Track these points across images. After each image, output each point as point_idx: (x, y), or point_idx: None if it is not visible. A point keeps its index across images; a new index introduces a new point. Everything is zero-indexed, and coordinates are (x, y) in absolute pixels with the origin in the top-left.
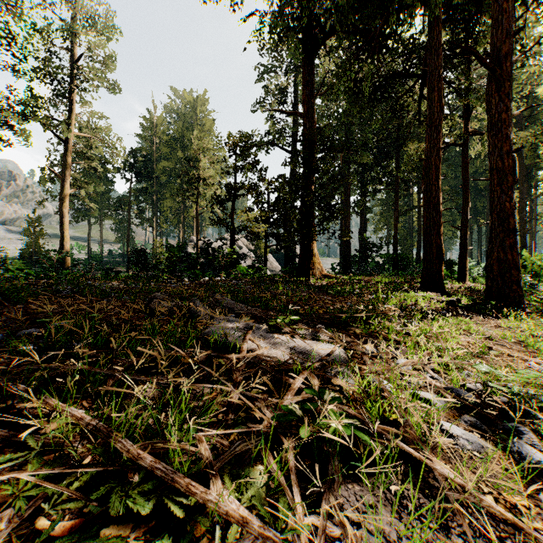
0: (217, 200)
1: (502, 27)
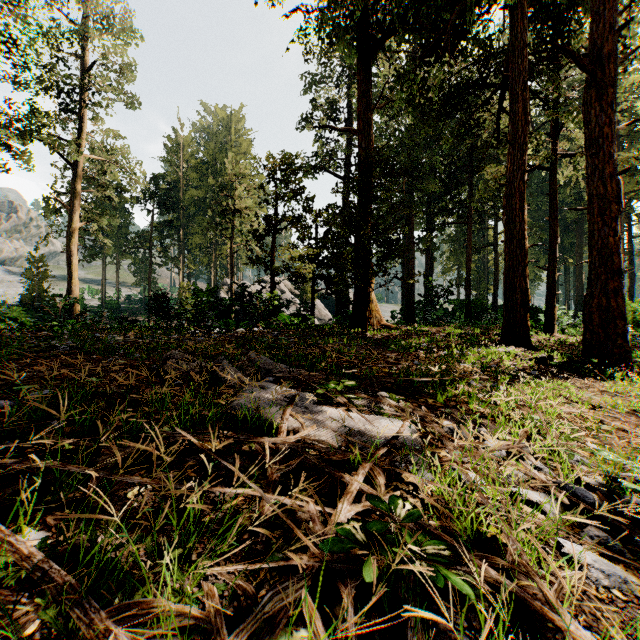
0: (255, 235)
1: (604, 21)
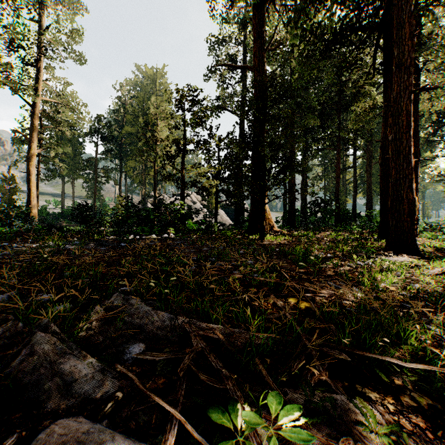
0: (168, 156)
1: None
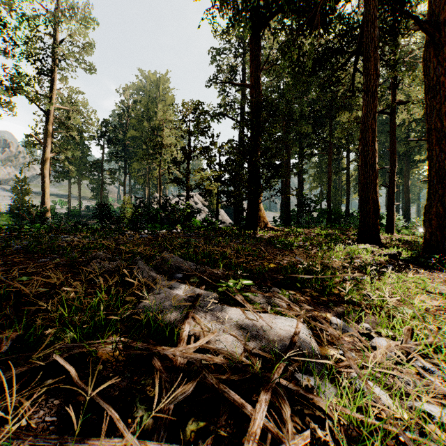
0: (175, 162)
1: None
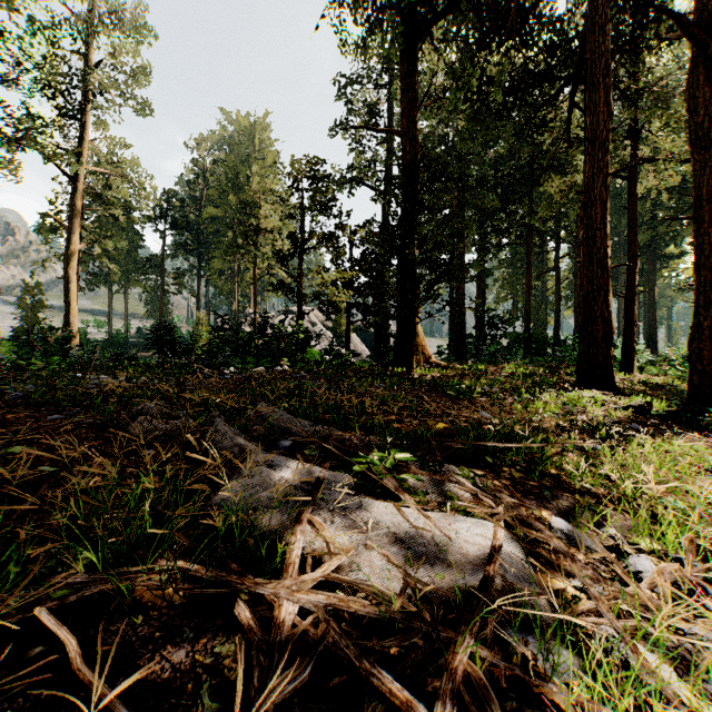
0: (279, 256)
1: None
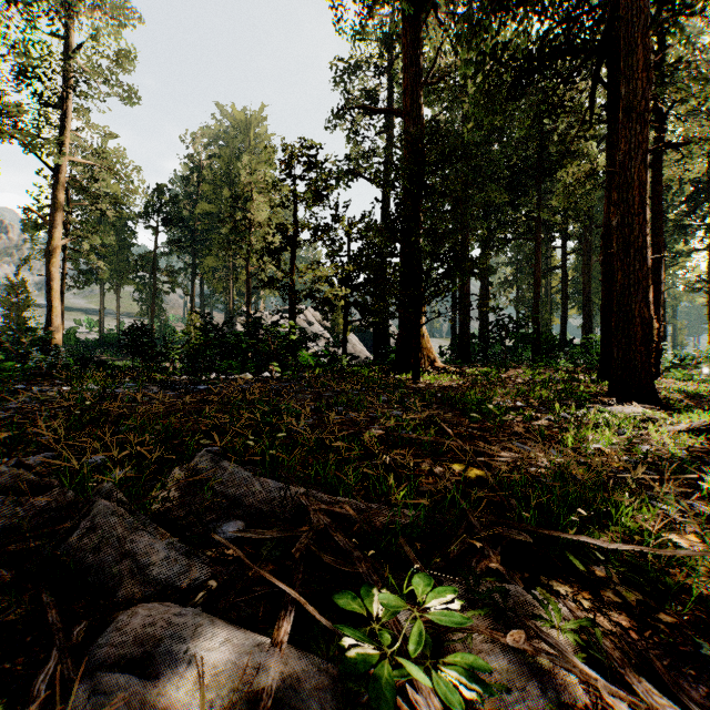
0: (269, 250)
1: None
